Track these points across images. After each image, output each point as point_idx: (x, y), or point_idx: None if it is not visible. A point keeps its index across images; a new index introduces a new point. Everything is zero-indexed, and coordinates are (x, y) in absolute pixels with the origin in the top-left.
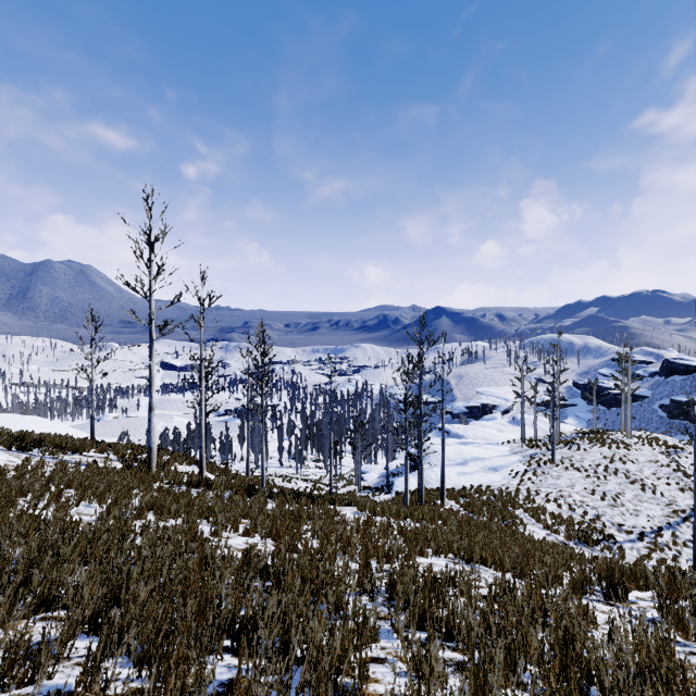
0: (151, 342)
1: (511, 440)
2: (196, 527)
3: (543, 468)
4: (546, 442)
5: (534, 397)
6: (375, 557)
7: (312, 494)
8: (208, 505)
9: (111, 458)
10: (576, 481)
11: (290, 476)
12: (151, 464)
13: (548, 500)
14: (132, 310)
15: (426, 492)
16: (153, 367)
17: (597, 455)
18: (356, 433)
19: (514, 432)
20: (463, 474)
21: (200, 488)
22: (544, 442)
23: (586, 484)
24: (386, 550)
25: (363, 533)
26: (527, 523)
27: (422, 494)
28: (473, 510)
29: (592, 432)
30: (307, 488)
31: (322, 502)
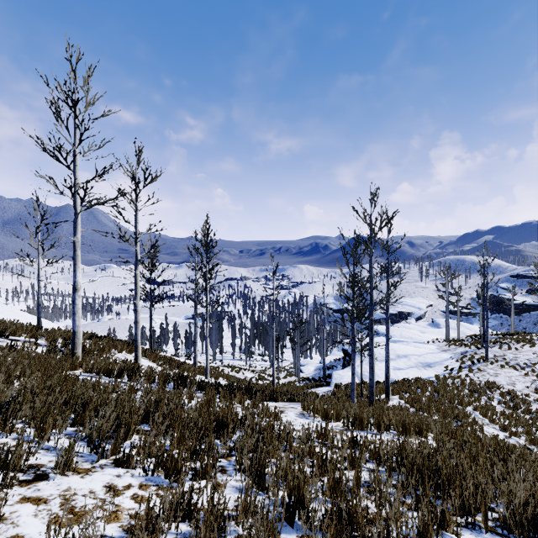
0: (75, 216)
1: (435, 340)
2: (35, 450)
3: (477, 365)
4: (470, 341)
5: (457, 301)
6: (353, 532)
7: (255, 384)
8: (92, 404)
9: (40, 343)
10: (516, 379)
11: (239, 367)
12: (75, 350)
13: (493, 398)
14: (50, 178)
15: (367, 385)
16: (78, 243)
17: (530, 354)
18: (295, 331)
19: (435, 333)
20: (399, 369)
21: (122, 378)
22: (468, 341)
23: (527, 382)
24: (383, 532)
25: (323, 469)
26: (481, 423)
27: (373, 390)
28: (421, 407)
29: (511, 334)
30: (252, 378)
31: (261, 398)
